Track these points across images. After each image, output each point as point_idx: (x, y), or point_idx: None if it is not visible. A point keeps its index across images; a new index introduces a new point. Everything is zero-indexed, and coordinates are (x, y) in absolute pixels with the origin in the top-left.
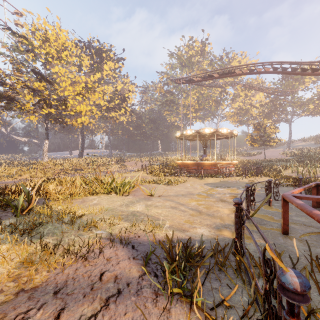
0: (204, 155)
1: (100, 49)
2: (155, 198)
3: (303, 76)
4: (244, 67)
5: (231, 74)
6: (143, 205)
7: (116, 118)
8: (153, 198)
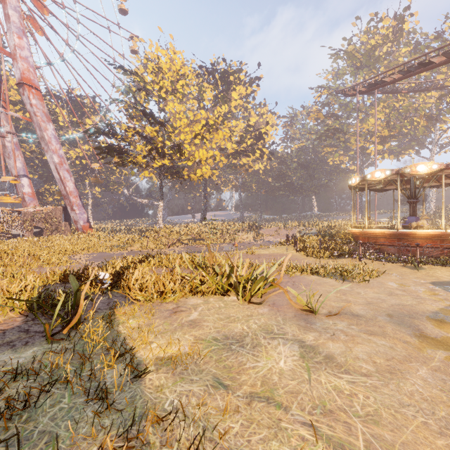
0: (410, 217)
1: (226, 71)
2: (321, 322)
3: None
4: None
5: None
6: (295, 345)
7: (248, 166)
8: (317, 320)
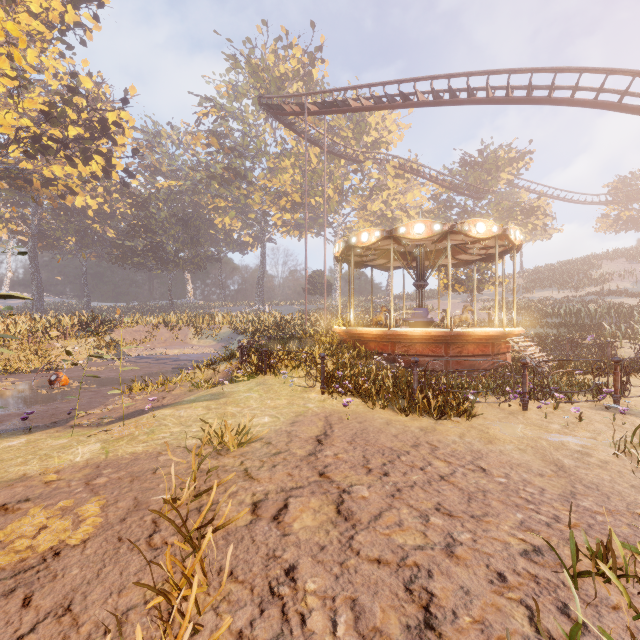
0: (421, 308)
1: None
2: None
3: (500, 167)
4: (500, 87)
5: (468, 98)
6: None
7: (66, 188)
8: None
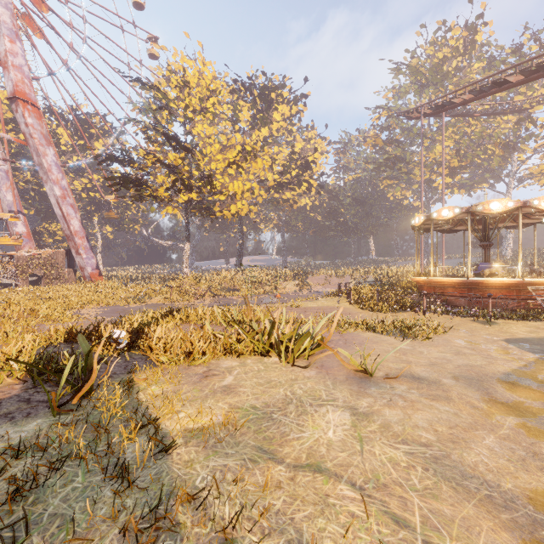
0: (483, 263)
1: (266, 86)
2: (377, 386)
3: None
4: None
5: None
6: (346, 413)
7: (293, 201)
8: (372, 384)
